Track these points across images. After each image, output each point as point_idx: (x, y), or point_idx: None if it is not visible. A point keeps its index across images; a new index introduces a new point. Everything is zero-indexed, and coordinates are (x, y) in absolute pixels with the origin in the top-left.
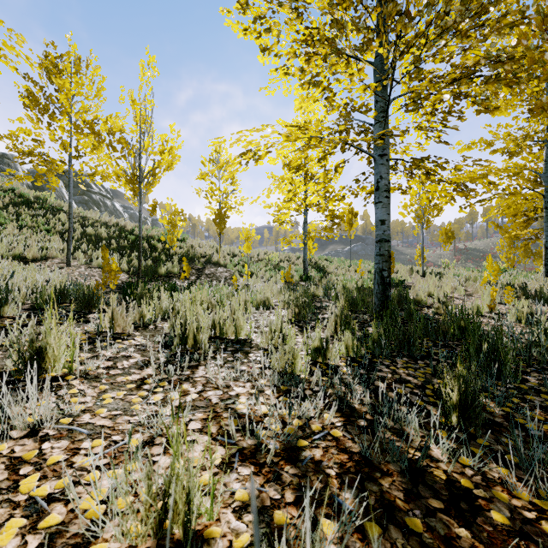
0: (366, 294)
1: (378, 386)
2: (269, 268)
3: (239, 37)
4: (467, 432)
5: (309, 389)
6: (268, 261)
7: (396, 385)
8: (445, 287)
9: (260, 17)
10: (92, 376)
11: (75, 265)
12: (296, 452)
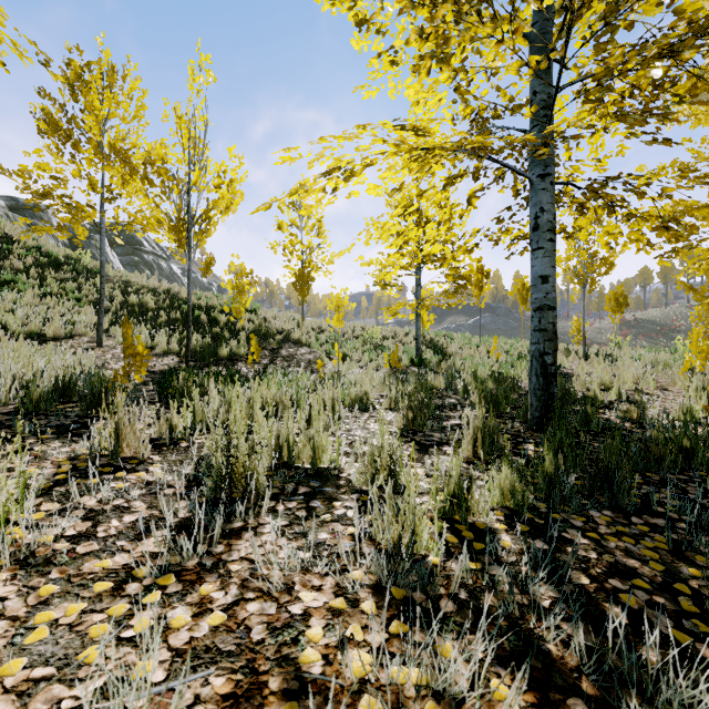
0: (510, 388)
1: (581, 585)
2: (368, 348)
3: (324, 8)
4: None
5: (448, 595)
6: (366, 339)
7: (613, 583)
8: (626, 376)
9: None
10: (39, 558)
11: (110, 344)
12: None
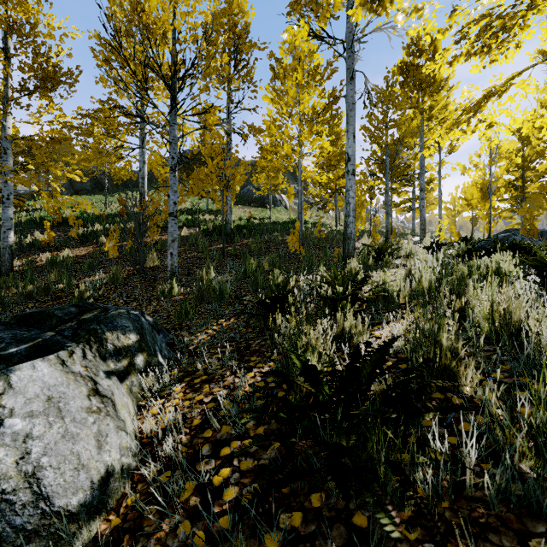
0: None
1: None
2: None
3: None
4: None
5: None
6: None
7: None
8: None
9: None
10: None
11: None
12: None
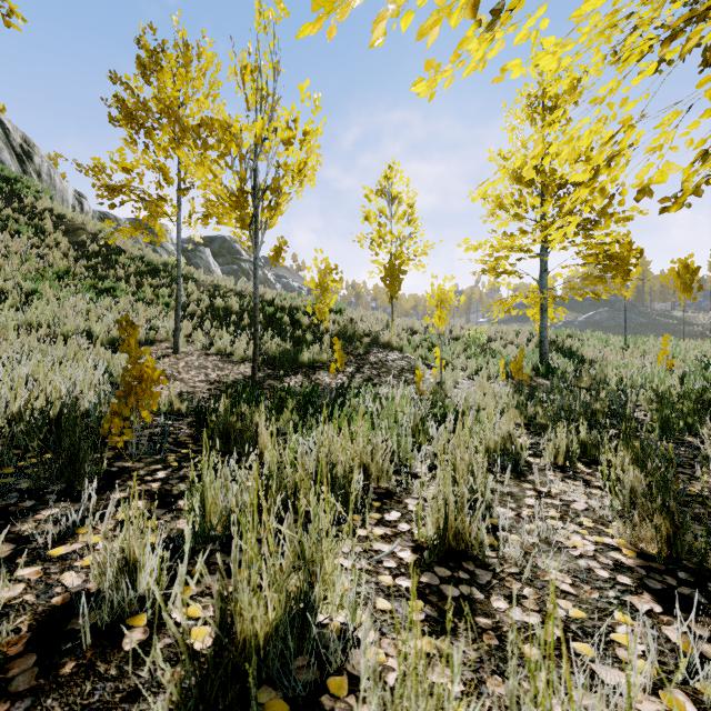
0: None
1: None
2: (473, 352)
3: None
4: None
5: None
6: (469, 340)
7: None
8: None
9: None
10: None
11: (188, 350)
12: None
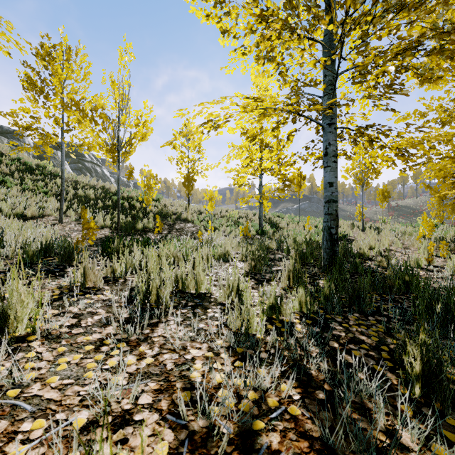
0: (314, 248)
1: (333, 347)
2: (229, 223)
3: (202, 22)
4: (442, 420)
5: (265, 351)
6: (229, 218)
7: (350, 346)
8: (384, 241)
9: (220, 2)
10: (53, 336)
11: (67, 221)
12: (251, 438)
